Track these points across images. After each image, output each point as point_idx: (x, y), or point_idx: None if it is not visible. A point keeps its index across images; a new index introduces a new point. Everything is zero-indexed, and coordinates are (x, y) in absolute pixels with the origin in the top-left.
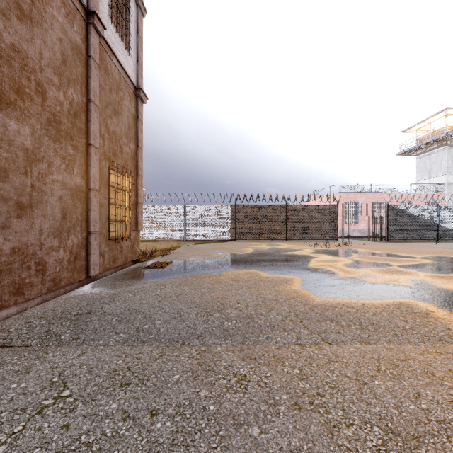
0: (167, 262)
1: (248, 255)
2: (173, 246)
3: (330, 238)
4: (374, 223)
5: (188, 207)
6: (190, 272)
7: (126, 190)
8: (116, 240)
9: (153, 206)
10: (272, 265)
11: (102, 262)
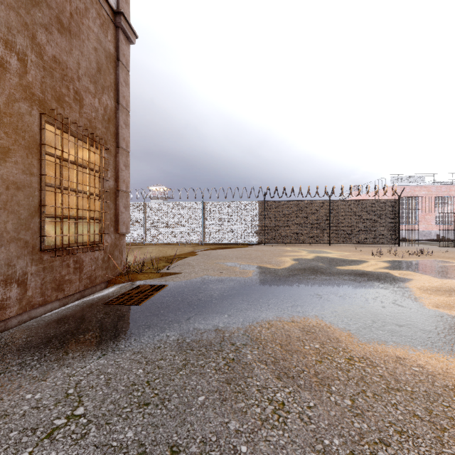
0: (156, 287)
1: (290, 272)
2: (188, 251)
3: (389, 243)
4: (451, 222)
5: (207, 204)
6: (180, 324)
7: (87, 166)
8: (64, 250)
9: (167, 203)
10: (346, 300)
11: (20, 294)
